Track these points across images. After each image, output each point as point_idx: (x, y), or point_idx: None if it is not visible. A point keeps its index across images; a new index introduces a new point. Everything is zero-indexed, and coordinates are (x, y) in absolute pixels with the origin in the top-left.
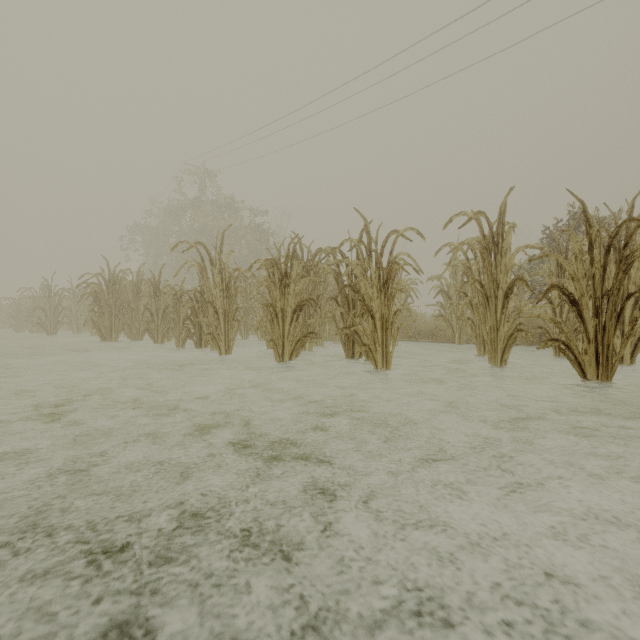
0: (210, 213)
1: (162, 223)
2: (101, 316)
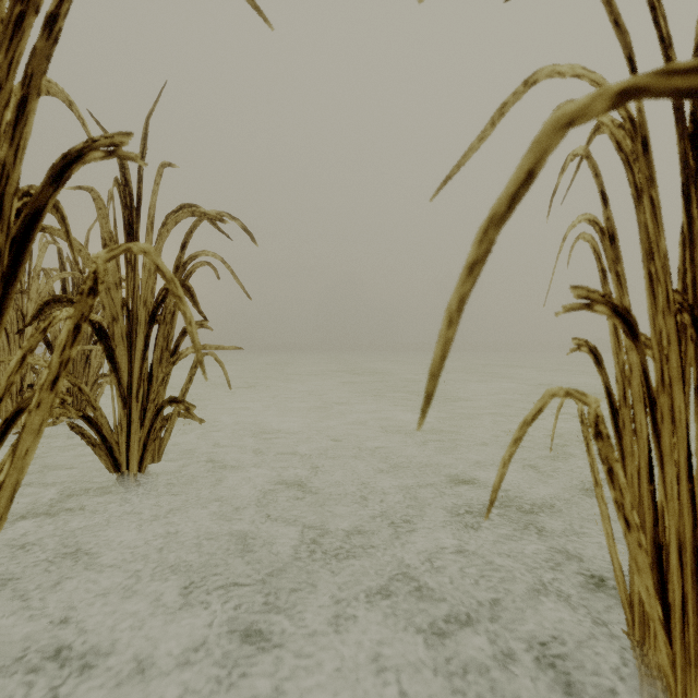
0: None
1: None
2: None
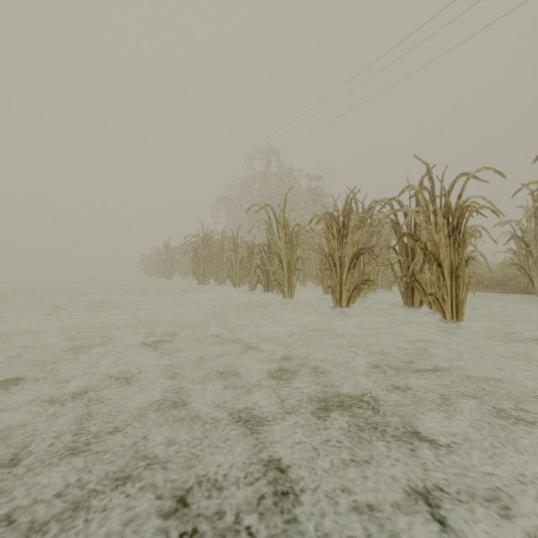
0: (274, 182)
1: (239, 194)
2: (198, 266)
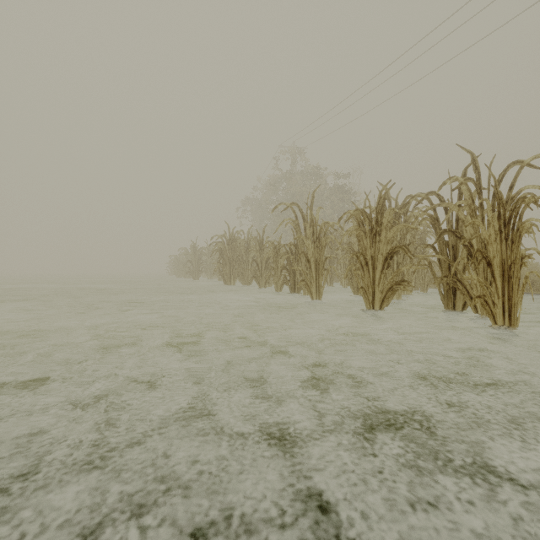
0: (299, 182)
1: (264, 195)
2: (224, 266)
